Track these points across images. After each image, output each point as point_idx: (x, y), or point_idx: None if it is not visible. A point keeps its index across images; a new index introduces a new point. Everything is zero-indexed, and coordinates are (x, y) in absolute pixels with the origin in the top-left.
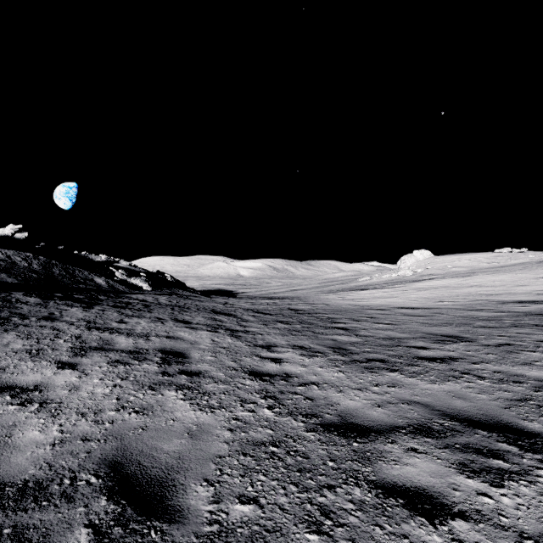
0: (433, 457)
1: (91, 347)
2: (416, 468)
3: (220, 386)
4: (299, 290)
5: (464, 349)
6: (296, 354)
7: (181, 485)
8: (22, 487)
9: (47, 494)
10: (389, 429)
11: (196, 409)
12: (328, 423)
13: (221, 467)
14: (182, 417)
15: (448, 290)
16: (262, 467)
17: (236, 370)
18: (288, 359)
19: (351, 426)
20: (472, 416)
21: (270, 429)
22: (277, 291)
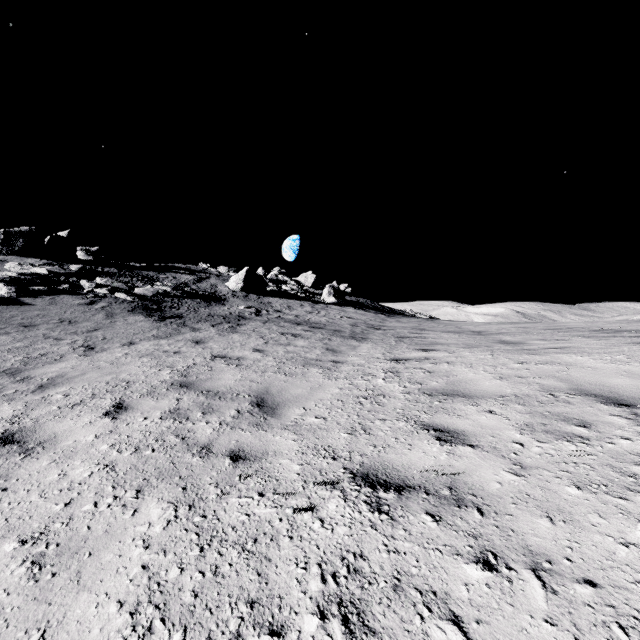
0: None
1: None
2: None
3: None
4: None
5: None
6: None
7: None
8: None
9: None
10: None
11: None
12: None
13: None
14: None
15: None
16: None
17: None
18: None
19: None
20: None
21: None
22: None
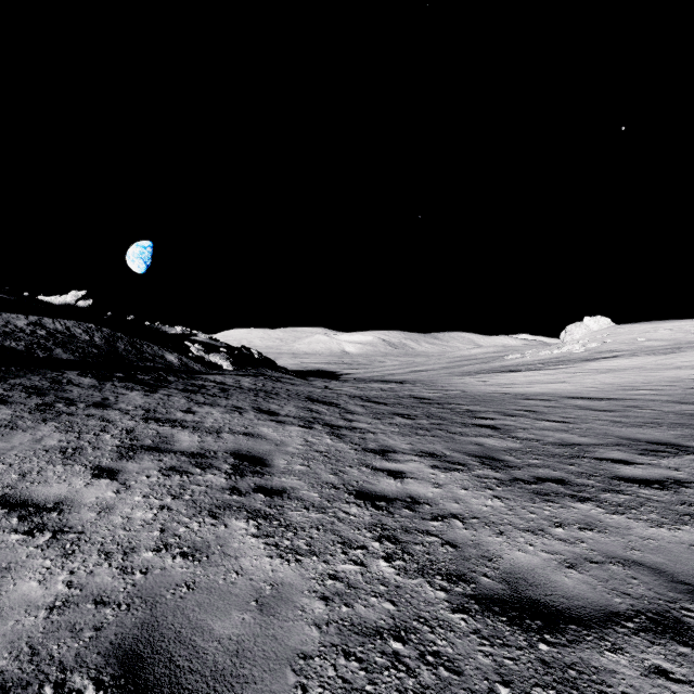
0: None
1: (143, 446)
2: None
3: (311, 515)
4: (422, 371)
5: None
6: (425, 465)
7: None
8: None
9: None
10: (602, 618)
11: (273, 554)
12: (488, 596)
13: (304, 682)
14: (251, 569)
15: (642, 373)
16: (377, 687)
17: (336, 488)
18: (414, 473)
19: (529, 605)
20: None
21: (389, 602)
22: (393, 372)
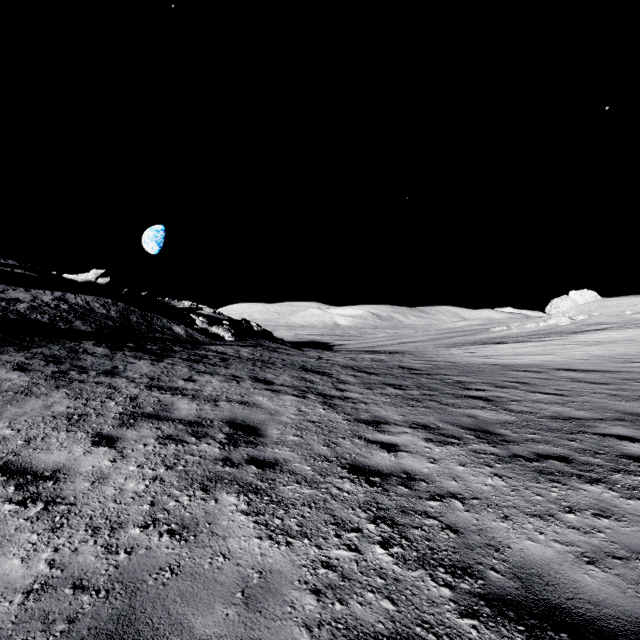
0: None
1: (143, 413)
2: None
3: (303, 490)
4: (410, 343)
5: None
6: (418, 438)
7: None
8: None
9: None
10: None
11: (262, 535)
12: (499, 596)
13: None
14: (239, 552)
15: (633, 345)
16: None
17: (329, 461)
18: (407, 446)
19: (549, 611)
20: None
21: (387, 599)
22: (383, 343)
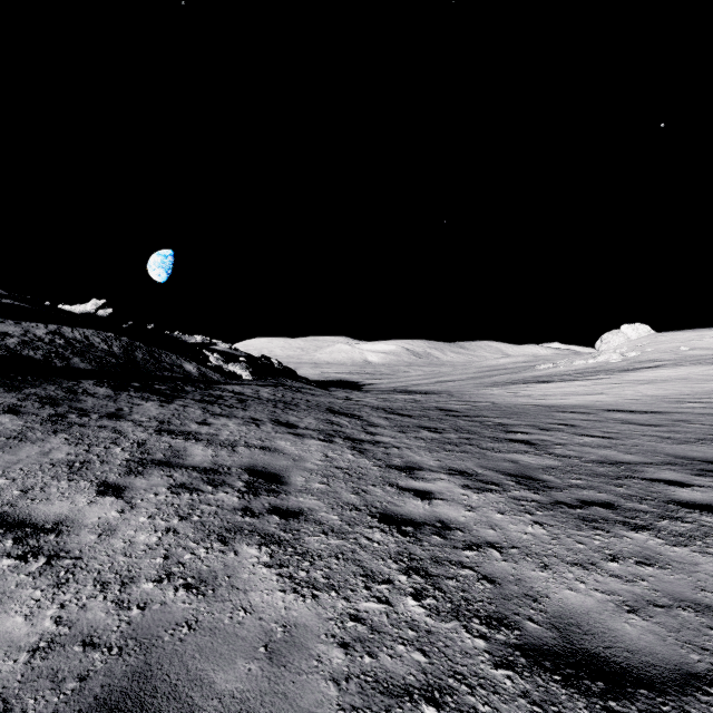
0: None
1: (153, 460)
2: None
3: (330, 541)
4: (448, 382)
5: None
6: (455, 484)
7: None
8: None
9: None
10: (678, 681)
11: (286, 588)
12: (536, 647)
13: None
14: (261, 606)
15: (688, 384)
16: None
17: (358, 510)
18: (443, 493)
19: (587, 660)
20: None
21: (419, 652)
22: (418, 383)
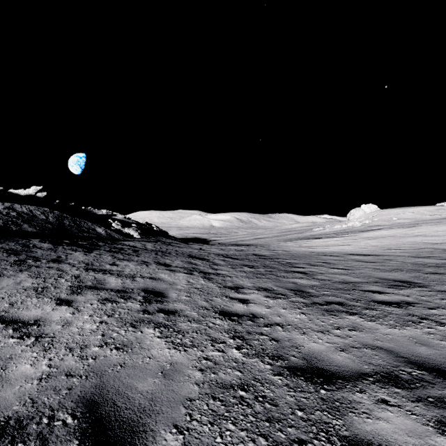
0: (406, 412)
1: (86, 286)
2: (390, 424)
3: (193, 325)
4: (261, 238)
5: (418, 295)
6: (261, 295)
7: (151, 431)
8: (3, 425)
9: (24, 434)
10: (356, 376)
11: (170, 347)
12: (294, 367)
13: (190, 412)
14: (158, 355)
15: (394, 239)
16: (231, 413)
17: (207, 309)
18: (254, 300)
19: (317, 371)
20: (439, 365)
21: (238, 371)
22: (243, 239)
